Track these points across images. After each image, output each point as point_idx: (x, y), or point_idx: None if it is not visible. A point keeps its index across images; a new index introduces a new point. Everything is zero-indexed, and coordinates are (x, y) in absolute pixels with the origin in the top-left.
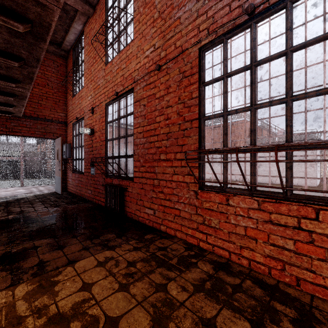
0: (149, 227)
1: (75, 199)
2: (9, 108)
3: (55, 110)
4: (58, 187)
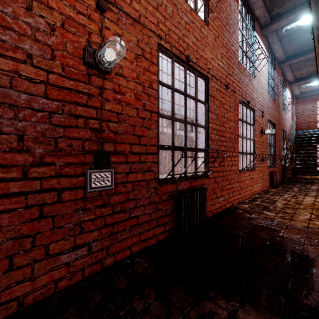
0: (224, 211)
1: None
2: None
3: None
4: None
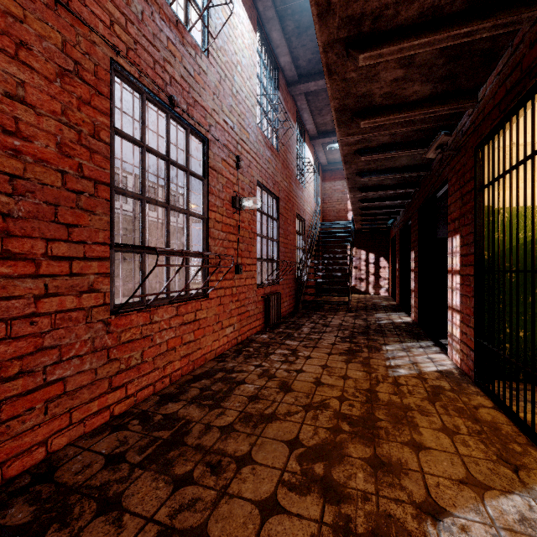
0: None
1: None
2: None
3: None
4: None
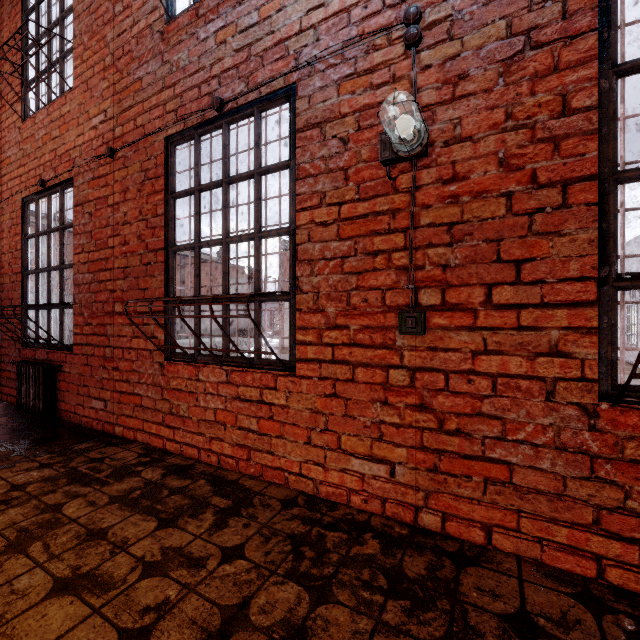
0: (96, 433)
1: None
2: None
3: None
4: None
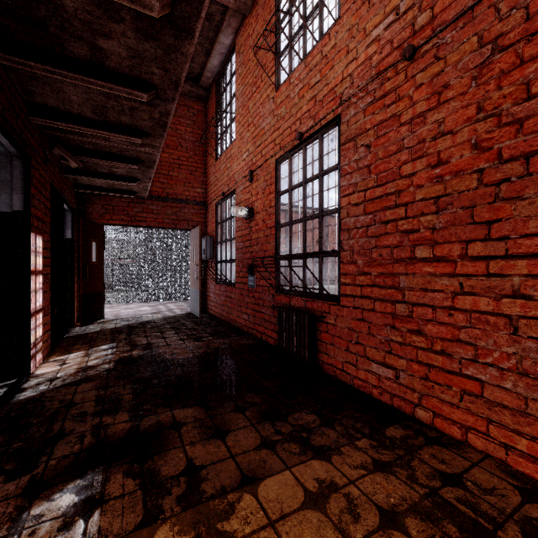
0: (385, 406)
1: (221, 328)
2: (132, 184)
3: (190, 185)
4: (195, 305)
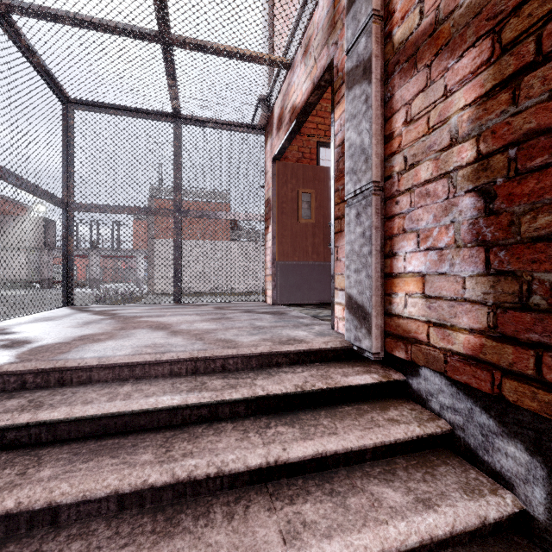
0: None
1: None
2: None
3: None
4: (315, 288)
